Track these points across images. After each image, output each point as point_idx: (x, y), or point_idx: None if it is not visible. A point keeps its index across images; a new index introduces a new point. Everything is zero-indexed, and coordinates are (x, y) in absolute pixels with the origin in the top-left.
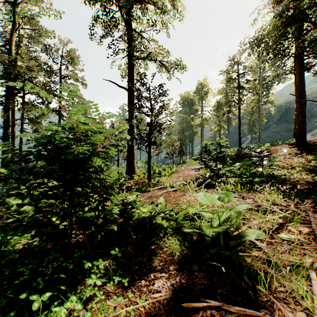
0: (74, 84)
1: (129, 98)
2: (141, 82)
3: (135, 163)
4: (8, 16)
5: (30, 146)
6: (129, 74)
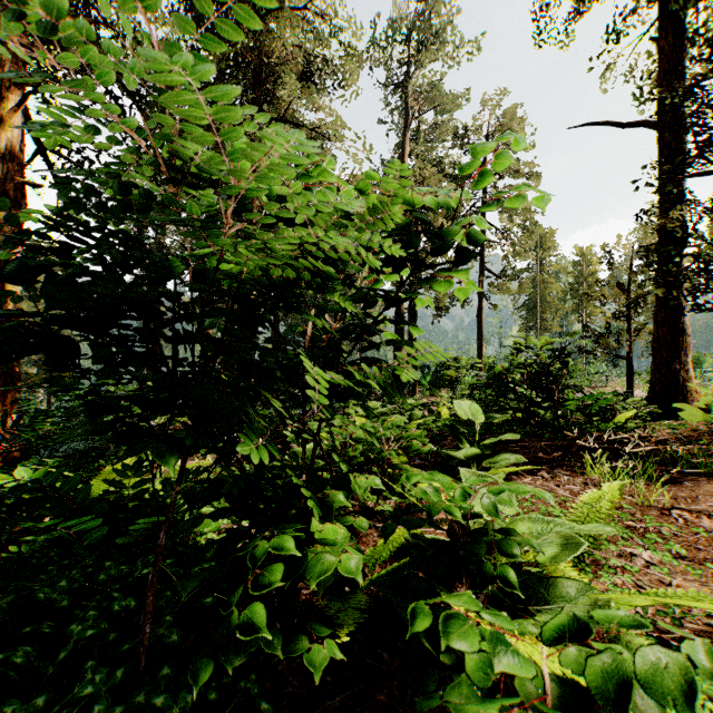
0: (511, 186)
1: (662, 148)
2: (711, 55)
3: (689, 364)
4: (403, 112)
5: (84, 258)
6: (660, 70)
